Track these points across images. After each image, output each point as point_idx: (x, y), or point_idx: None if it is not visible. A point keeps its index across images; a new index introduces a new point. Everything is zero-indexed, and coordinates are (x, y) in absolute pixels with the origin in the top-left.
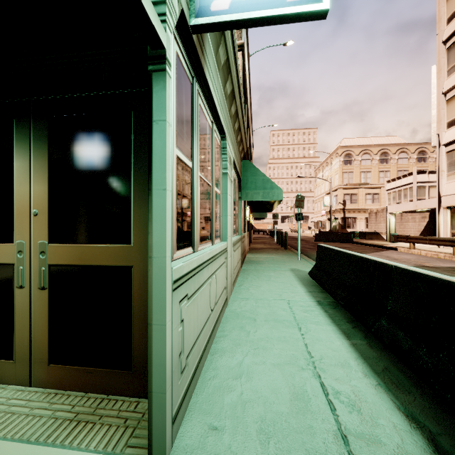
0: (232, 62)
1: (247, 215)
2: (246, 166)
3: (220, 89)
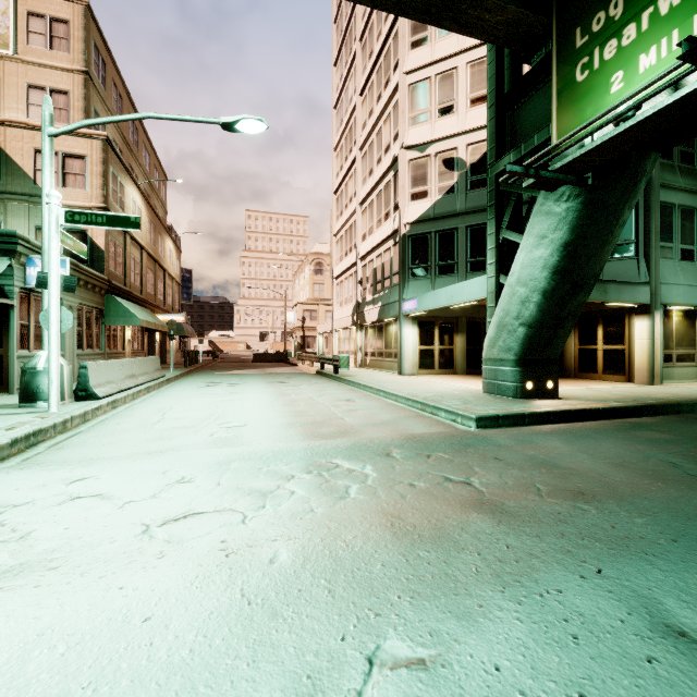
0: None
1: (128, 335)
2: (109, 299)
3: None
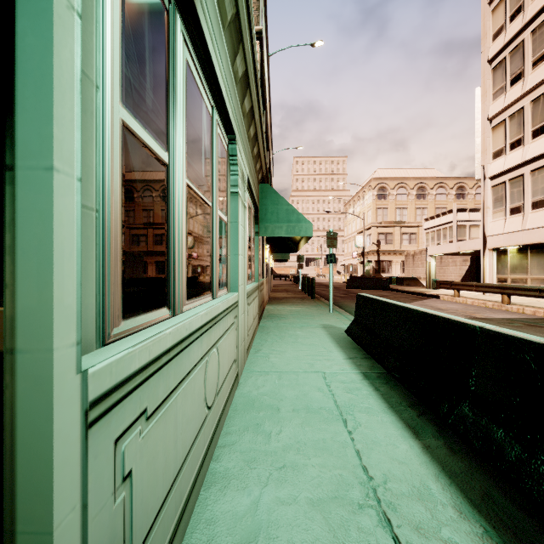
0: (245, 24)
1: (266, 256)
2: (265, 191)
3: (226, 60)
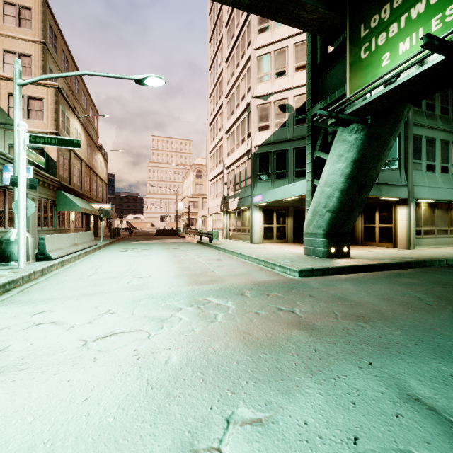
0: None
1: (72, 217)
2: (59, 193)
3: None
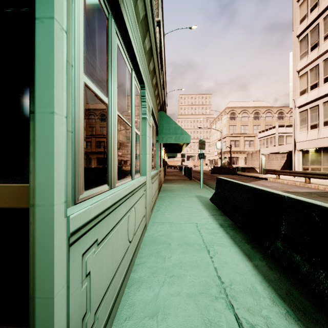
0: (150, 20)
1: (162, 155)
2: (162, 116)
3: (139, 41)
